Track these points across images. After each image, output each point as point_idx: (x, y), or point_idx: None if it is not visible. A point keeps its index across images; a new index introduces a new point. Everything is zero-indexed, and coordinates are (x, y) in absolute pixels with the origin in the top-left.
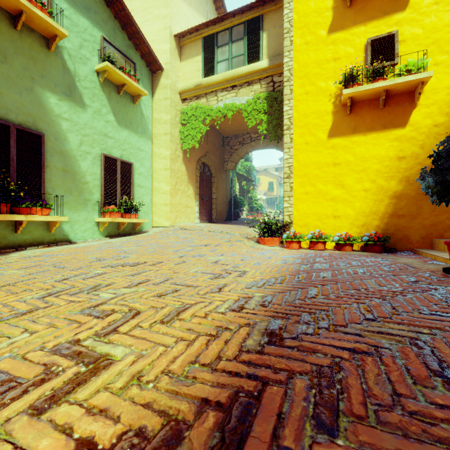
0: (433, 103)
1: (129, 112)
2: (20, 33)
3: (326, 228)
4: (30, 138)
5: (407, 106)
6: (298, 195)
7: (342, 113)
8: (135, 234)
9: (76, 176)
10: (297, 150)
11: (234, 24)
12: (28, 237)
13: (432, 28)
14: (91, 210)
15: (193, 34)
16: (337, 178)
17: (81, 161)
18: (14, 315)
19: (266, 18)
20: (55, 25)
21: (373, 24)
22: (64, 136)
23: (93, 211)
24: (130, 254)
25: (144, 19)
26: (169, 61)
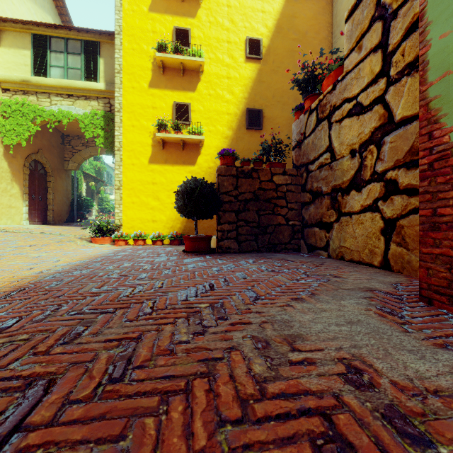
0: (208, 154)
1: None
2: None
3: (147, 229)
4: None
5: (196, 152)
6: (127, 204)
7: (158, 147)
8: None
9: None
10: (125, 168)
11: (70, 37)
12: None
13: (208, 109)
14: None
15: (19, 24)
16: (155, 194)
17: None
18: None
19: (103, 46)
20: None
21: (177, 93)
22: None
23: None
24: None
25: None
26: None
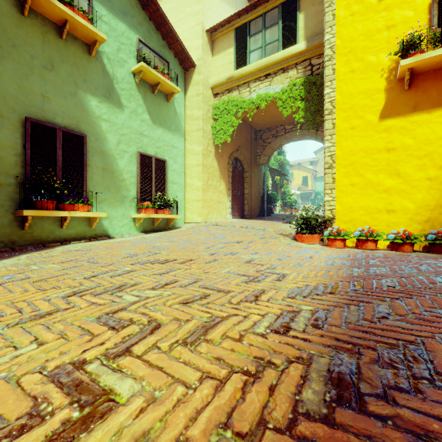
0: None
1: (163, 111)
2: (65, 42)
3: (377, 224)
4: (74, 139)
5: None
6: (342, 187)
7: (397, 89)
8: (168, 230)
9: (115, 174)
10: (340, 136)
11: (268, 9)
12: (72, 232)
13: None
14: (128, 206)
15: (225, 26)
16: (392, 166)
17: (119, 159)
18: (33, 317)
19: None
20: (95, 31)
21: None
22: (103, 136)
23: (129, 208)
24: (161, 251)
25: (177, 19)
26: (201, 57)
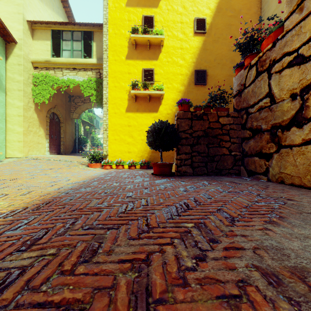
0: (167, 104)
1: None
2: None
3: (125, 158)
4: None
5: (158, 103)
6: (111, 140)
7: (132, 101)
8: None
9: None
10: (110, 116)
11: (75, 29)
12: None
13: (166, 72)
14: None
15: (44, 24)
16: (130, 133)
17: None
18: None
19: (95, 34)
20: None
21: (145, 61)
22: None
23: None
24: None
25: None
26: (22, 38)
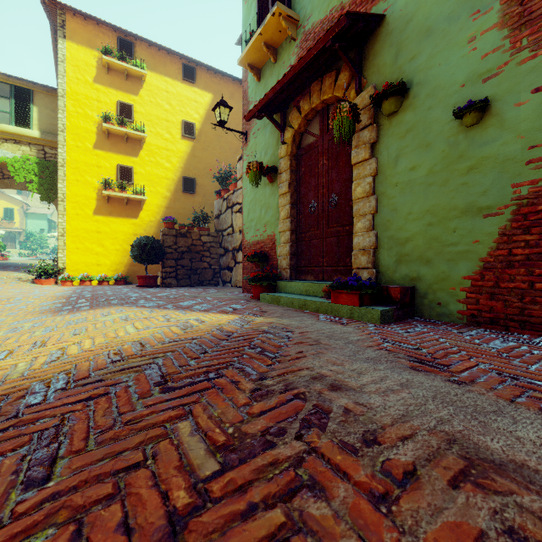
0: (150, 210)
1: None
2: None
3: (92, 272)
4: None
5: (138, 208)
6: (71, 249)
7: (103, 201)
8: None
9: None
10: (70, 217)
11: None
12: None
13: (149, 173)
14: None
15: None
16: (100, 241)
17: None
18: None
19: (37, 95)
20: None
21: (121, 156)
22: None
23: None
24: None
25: None
26: None
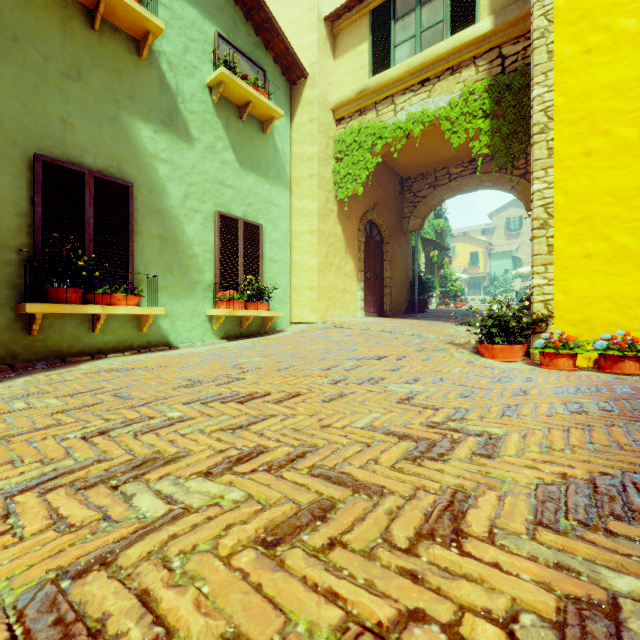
0: None
1: (256, 147)
2: (99, 35)
3: (639, 327)
4: (113, 190)
5: None
6: (566, 261)
7: None
8: (265, 334)
9: (180, 247)
10: (563, 170)
11: None
12: (111, 338)
13: None
14: (201, 298)
15: (355, 9)
16: None
17: (187, 223)
18: None
19: None
20: (145, 14)
21: None
22: (161, 186)
23: (203, 300)
24: (245, 374)
25: (279, 5)
26: (316, 60)
